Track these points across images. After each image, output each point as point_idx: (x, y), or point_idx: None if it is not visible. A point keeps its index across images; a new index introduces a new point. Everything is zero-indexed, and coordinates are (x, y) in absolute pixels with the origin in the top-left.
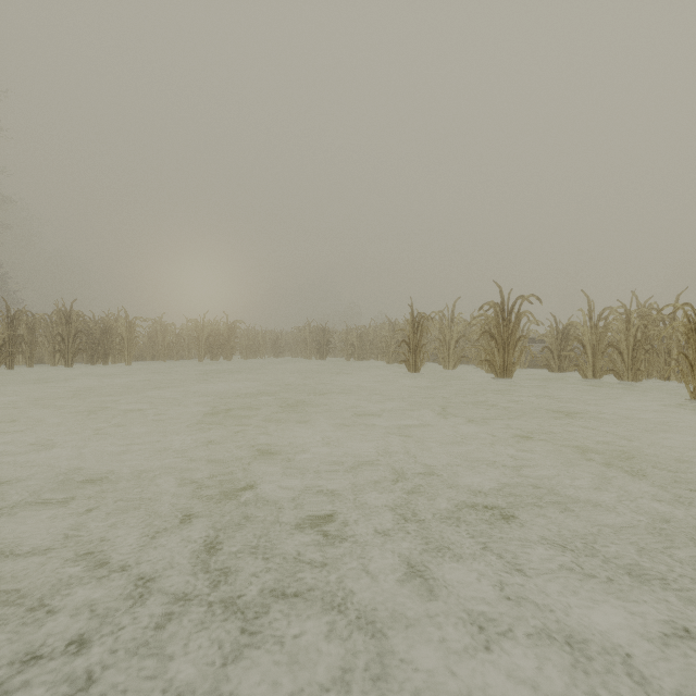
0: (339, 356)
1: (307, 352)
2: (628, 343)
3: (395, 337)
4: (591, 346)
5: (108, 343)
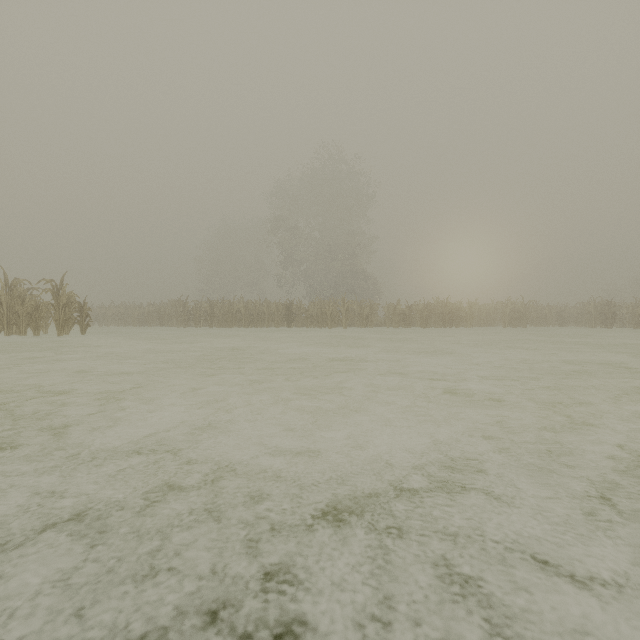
0: (628, 326)
1: (591, 323)
2: None
3: None
4: None
5: (458, 316)
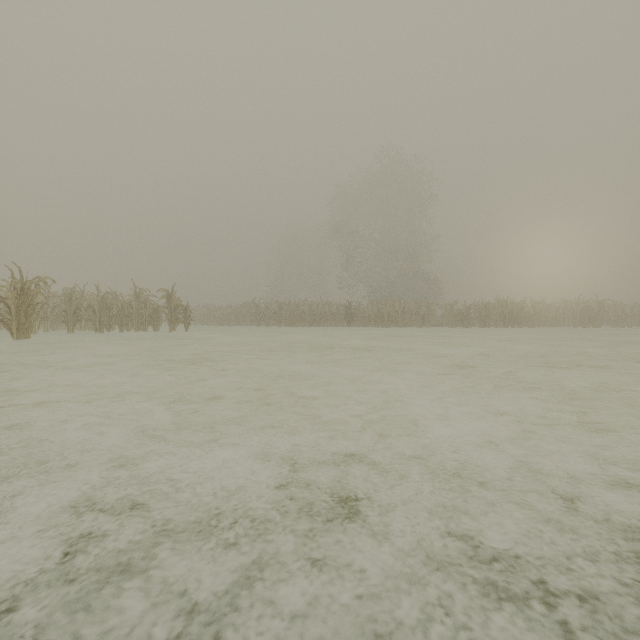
0: None
1: None
2: None
3: None
4: None
5: (520, 316)
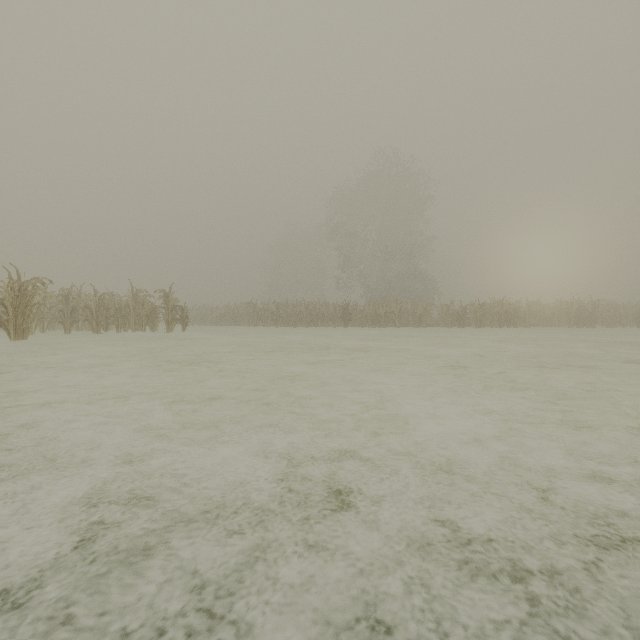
0: None
1: None
2: None
3: None
4: None
5: (515, 316)
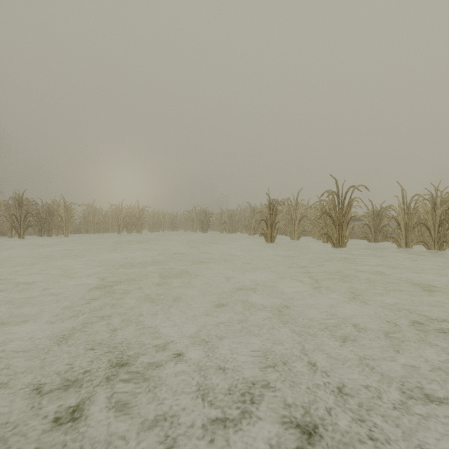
0: (216, 230)
1: (193, 227)
2: (434, 221)
3: (254, 217)
4: (404, 223)
5: (51, 221)
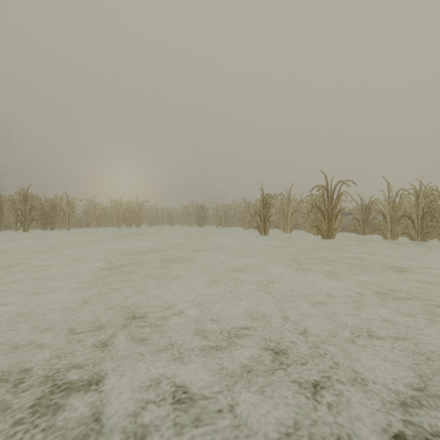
0: (212, 224)
1: (190, 222)
2: (417, 214)
3: (249, 212)
4: (389, 216)
5: (54, 215)
